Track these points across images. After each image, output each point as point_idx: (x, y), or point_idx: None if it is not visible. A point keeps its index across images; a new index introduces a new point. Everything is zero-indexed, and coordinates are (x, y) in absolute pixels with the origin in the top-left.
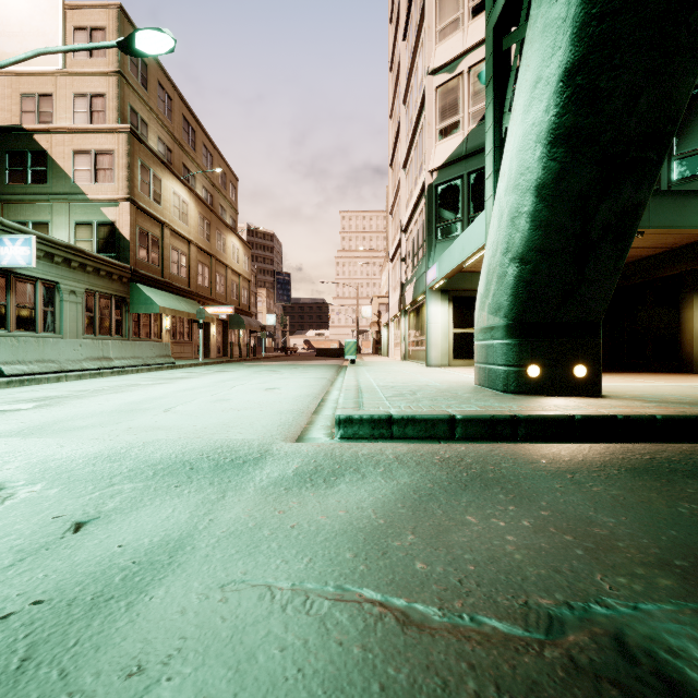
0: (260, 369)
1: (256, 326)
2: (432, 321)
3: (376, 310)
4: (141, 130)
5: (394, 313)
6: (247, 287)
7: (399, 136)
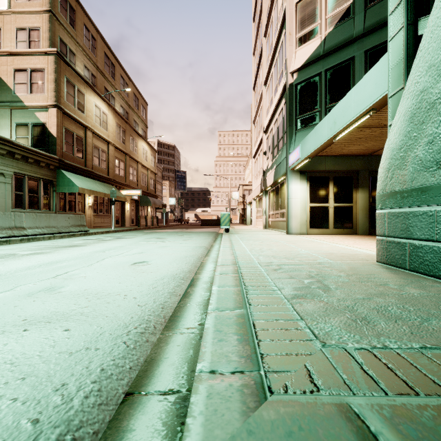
0: (152, 236)
1: (160, 204)
2: (292, 196)
3: (242, 194)
4: (69, 58)
5: (256, 194)
6: (153, 177)
7: (260, 64)
